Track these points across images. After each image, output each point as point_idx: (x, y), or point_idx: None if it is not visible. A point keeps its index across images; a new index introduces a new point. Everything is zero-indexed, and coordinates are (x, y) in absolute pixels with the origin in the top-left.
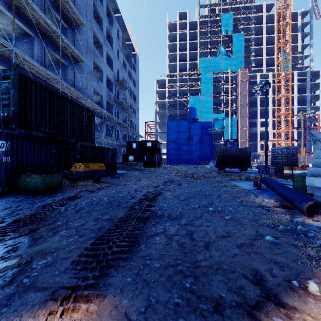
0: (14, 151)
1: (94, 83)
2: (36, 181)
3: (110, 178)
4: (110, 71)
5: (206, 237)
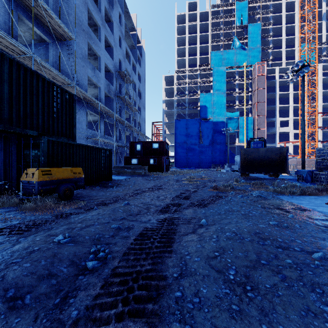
0: None
1: (89, 70)
2: None
3: (98, 188)
4: (109, 60)
5: None
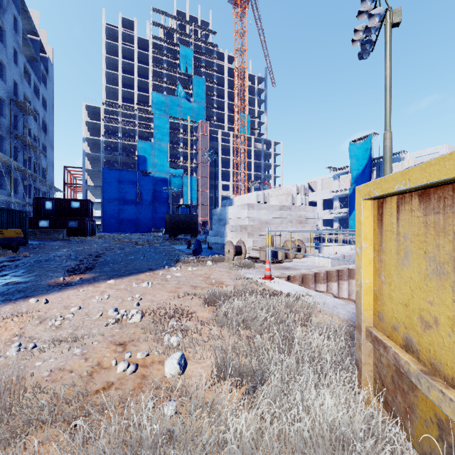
0: None
1: None
2: None
3: (23, 249)
4: (0, 83)
5: (134, 266)
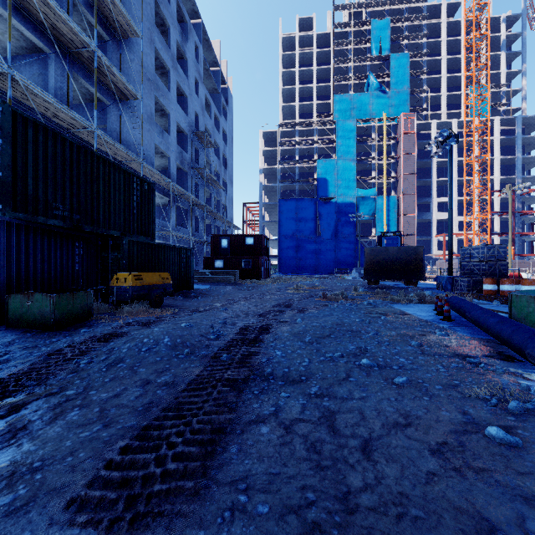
0: (3, 251)
1: (155, 135)
2: (42, 306)
3: (180, 298)
4: (182, 116)
5: (363, 428)
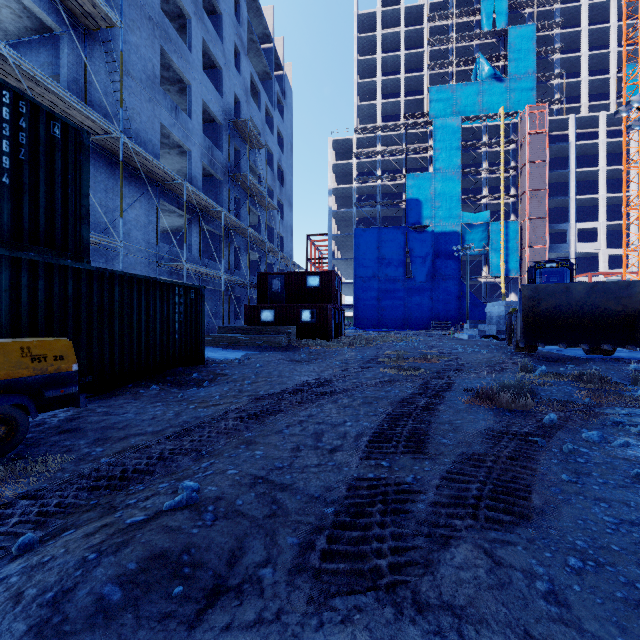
0: None
1: (163, 111)
2: None
3: (153, 392)
4: (213, 94)
5: None
